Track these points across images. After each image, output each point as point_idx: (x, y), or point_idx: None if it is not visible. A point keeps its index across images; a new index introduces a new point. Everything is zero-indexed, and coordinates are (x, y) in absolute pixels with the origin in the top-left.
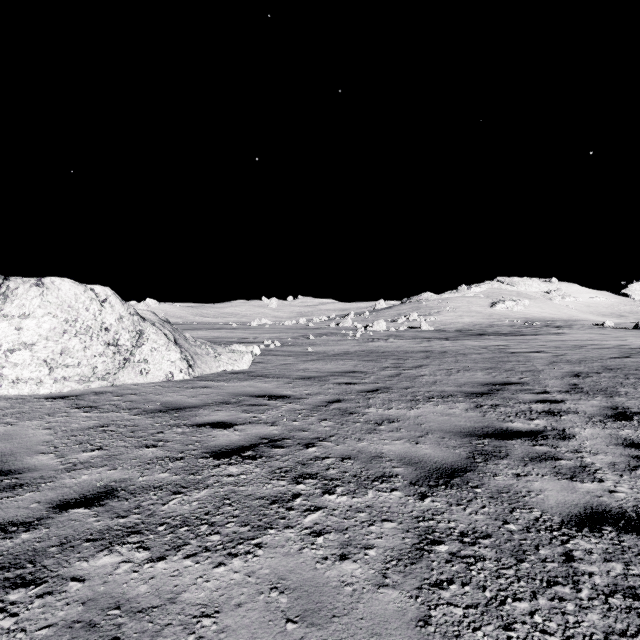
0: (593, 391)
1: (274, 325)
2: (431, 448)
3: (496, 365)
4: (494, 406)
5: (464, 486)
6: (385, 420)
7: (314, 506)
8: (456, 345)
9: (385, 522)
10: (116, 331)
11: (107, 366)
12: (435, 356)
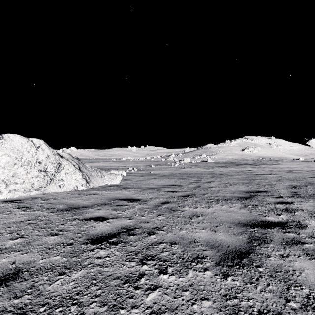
0: (306, 196)
1: (134, 160)
2: (224, 235)
3: (250, 181)
4: (255, 206)
5: (251, 266)
6: (194, 215)
7: (153, 285)
8: (227, 170)
9: (203, 301)
10: (45, 163)
11: (40, 183)
12: (217, 176)
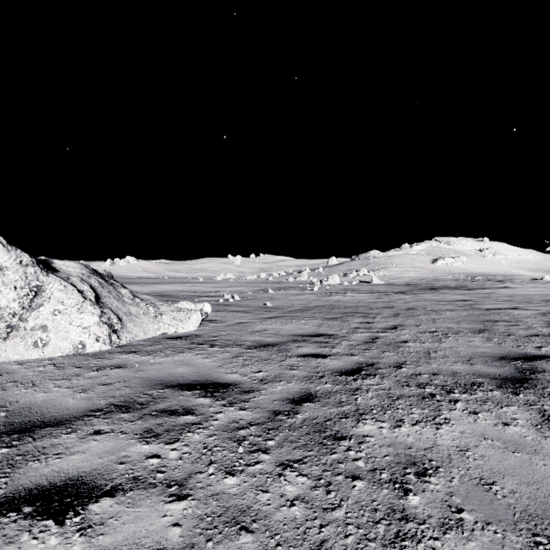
0: None
1: (237, 279)
2: None
3: (485, 326)
4: None
5: None
6: (407, 465)
7: None
8: (419, 300)
9: None
10: None
11: None
12: (404, 313)
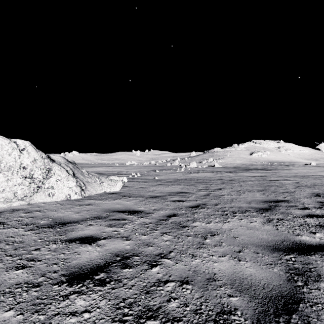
0: None
1: (138, 164)
2: (252, 266)
3: (265, 188)
4: (280, 220)
5: None
6: (208, 233)
7: None
8: (237, 176)
9: None
10: (31, 169)
11: (24, 191)
12: (227, 182)
